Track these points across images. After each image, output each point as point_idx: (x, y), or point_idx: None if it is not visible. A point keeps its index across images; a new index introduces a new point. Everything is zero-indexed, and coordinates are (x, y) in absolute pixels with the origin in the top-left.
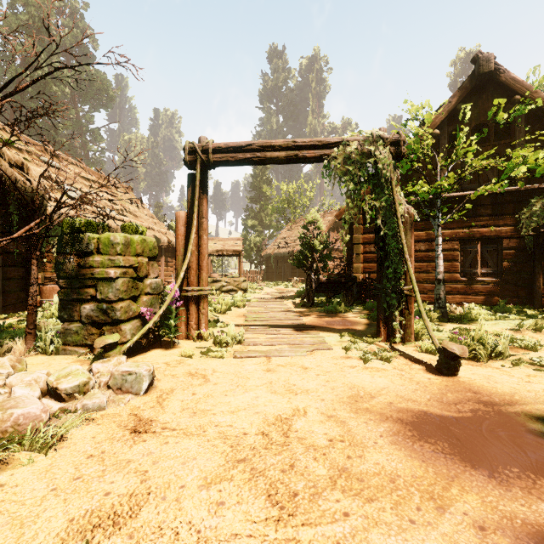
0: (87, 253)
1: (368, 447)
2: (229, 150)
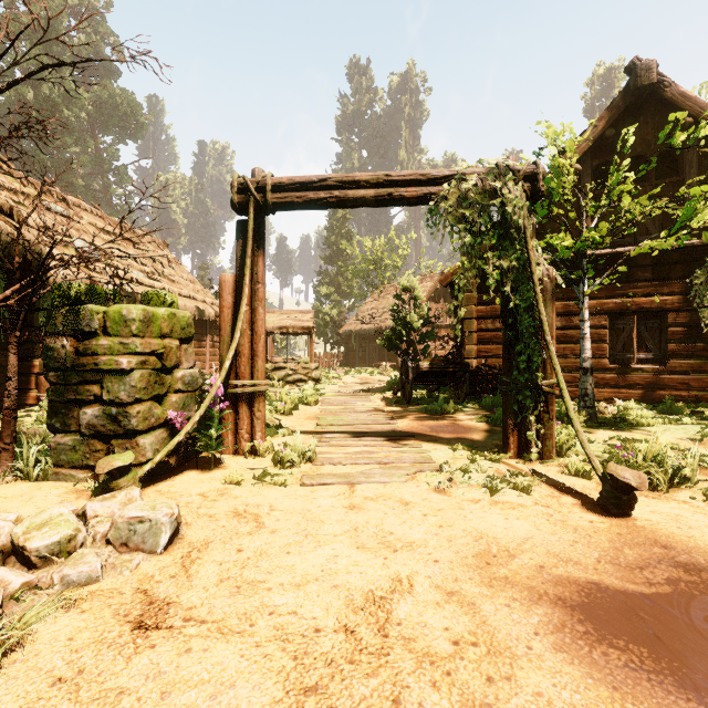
0: (89, 334)
1: (519, 657)
2: (295, 188)
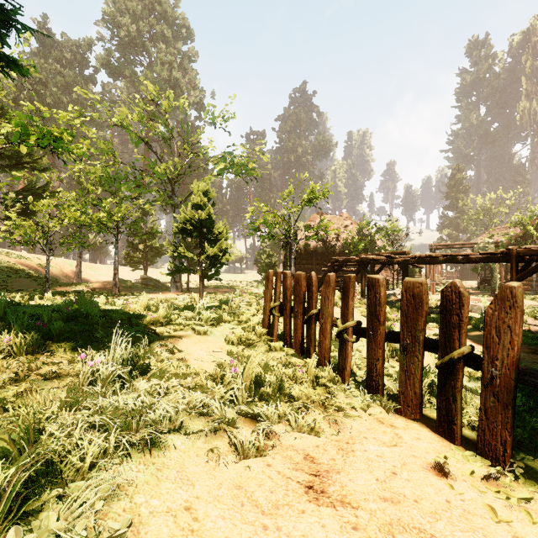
0: (410, 273)
1: None
2: (442, 246)
